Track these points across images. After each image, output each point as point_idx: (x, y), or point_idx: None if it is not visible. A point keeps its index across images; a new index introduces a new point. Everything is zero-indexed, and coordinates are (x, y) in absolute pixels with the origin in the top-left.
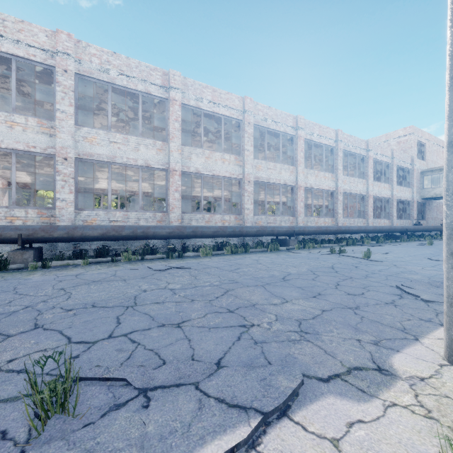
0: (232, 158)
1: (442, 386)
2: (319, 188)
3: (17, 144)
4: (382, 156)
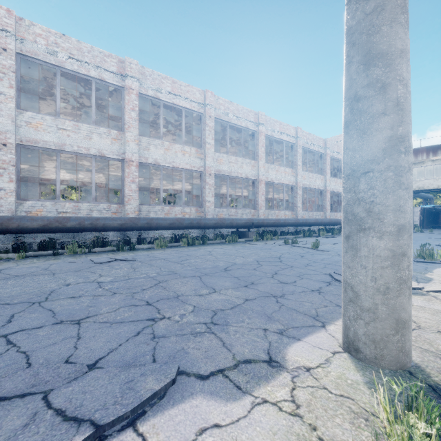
0: (193, 150)
1: (325, 376)
2: (280, 182)
3: None
4: (338, 154)
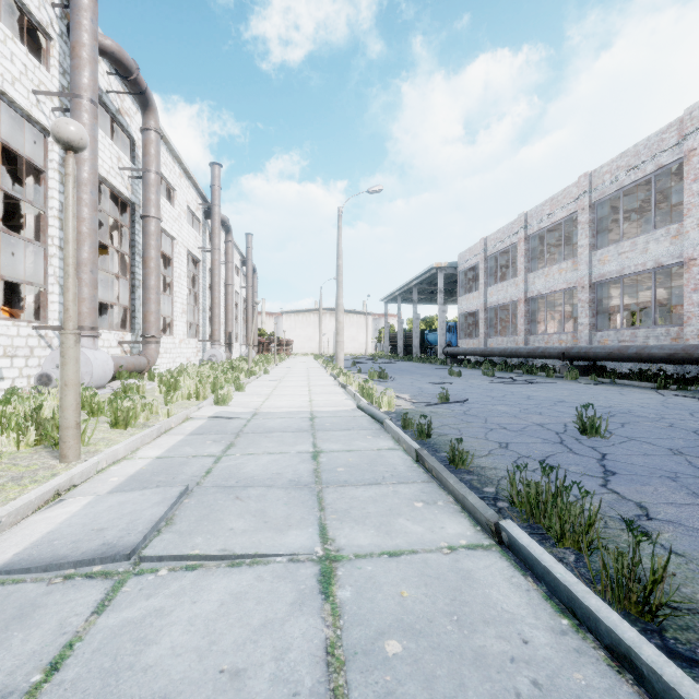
0: (569, 264)
1: None
2: None
3: (475, 307)
4: None
